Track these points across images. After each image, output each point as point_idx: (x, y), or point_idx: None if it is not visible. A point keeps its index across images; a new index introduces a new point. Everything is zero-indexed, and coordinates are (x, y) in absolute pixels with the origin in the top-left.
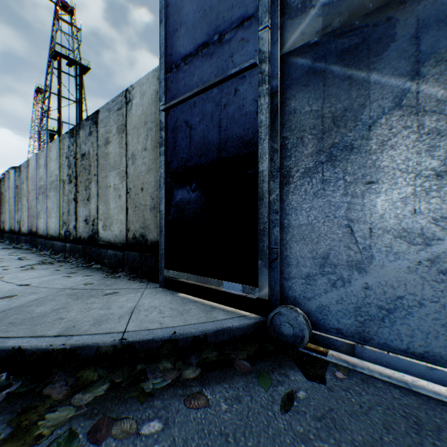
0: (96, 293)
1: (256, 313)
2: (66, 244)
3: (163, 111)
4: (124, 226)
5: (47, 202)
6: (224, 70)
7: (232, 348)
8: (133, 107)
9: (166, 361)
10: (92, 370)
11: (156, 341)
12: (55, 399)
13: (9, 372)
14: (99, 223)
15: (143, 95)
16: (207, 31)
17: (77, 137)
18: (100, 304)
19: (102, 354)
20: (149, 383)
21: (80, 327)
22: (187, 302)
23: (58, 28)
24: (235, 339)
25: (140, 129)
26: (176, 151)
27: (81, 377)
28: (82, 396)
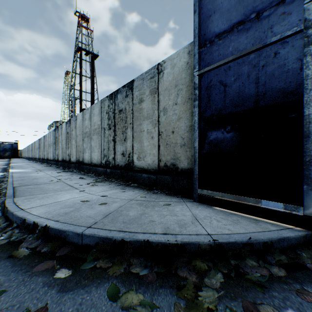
0: (154, 204)
1: (300, 226)
2: (106, 169)
3: (197, 75)
4: (156, 158)
5: (90, 142)
6: (262, 40)
7: (294, 253)
8: (164, 76)
9: (250, 259)
10: (200, 261)
11: (237, 243)
12: (193, 281)
13: (144, 257)
14: (134, 155)
15: (174, 66)
16: (242, 12)
17: (115, 99)
18: (166, 212)
19: (202, 250)
20: (251, 276)
21: (172, 228)
22: (228, 214)
23: (80, 32)
24: (292, 246)
25: (170, 90)
26: (210, 104)
27: (195, 265)
28: (210, 280)
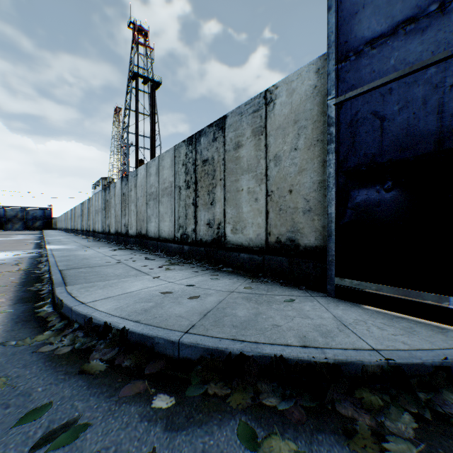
0: (269, 299)
1: None
2: (183, 246)
3: (334, 105)
4: (263, 230)
5: (158, 207)
6: (450, 44)
7: None
8: (276, 107)
9: (449, 392)
10: (367, 392)
11: (425, 365)
12: (367, 424)
13: (278, 381)
14: (226, 226)
15: (292, 92)
16: (413, 3)
17: (197, 145)
18: (292, 312)
19: (368, 374)
20: None
21: (312, 338)
22: (390, 317)
23: (135, 51)
24: None
25: (286, 129)
26: (355, 147)
27: (362, 399)
28: (394, 425)
